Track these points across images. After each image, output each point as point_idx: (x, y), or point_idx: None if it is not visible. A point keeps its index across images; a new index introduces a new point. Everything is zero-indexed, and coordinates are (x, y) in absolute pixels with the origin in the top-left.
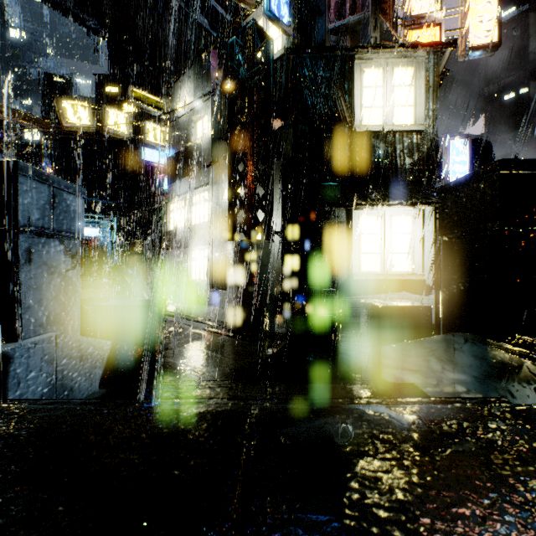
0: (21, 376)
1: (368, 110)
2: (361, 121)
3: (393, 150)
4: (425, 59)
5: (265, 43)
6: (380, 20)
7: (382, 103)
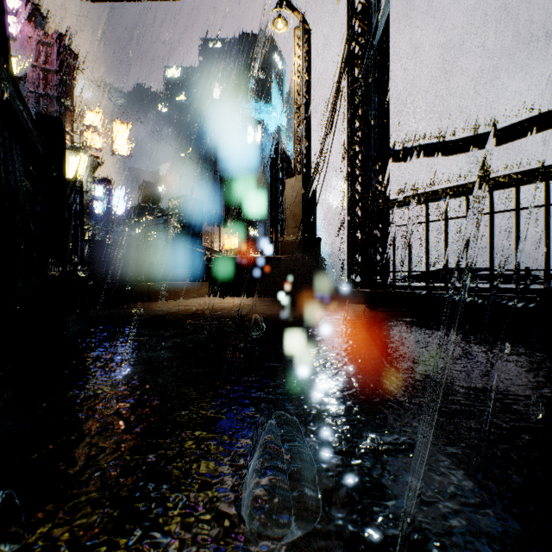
0: None
1: None
2: None
3: None
4: (86, 158)
5: None
6: None
7: None
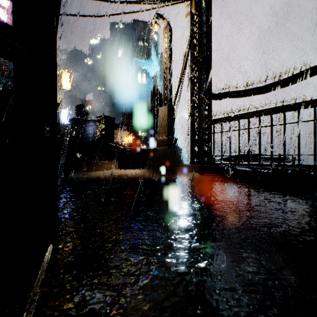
0: None
1: None
2: None
3: None
4: None
5: None
6: None
7: None
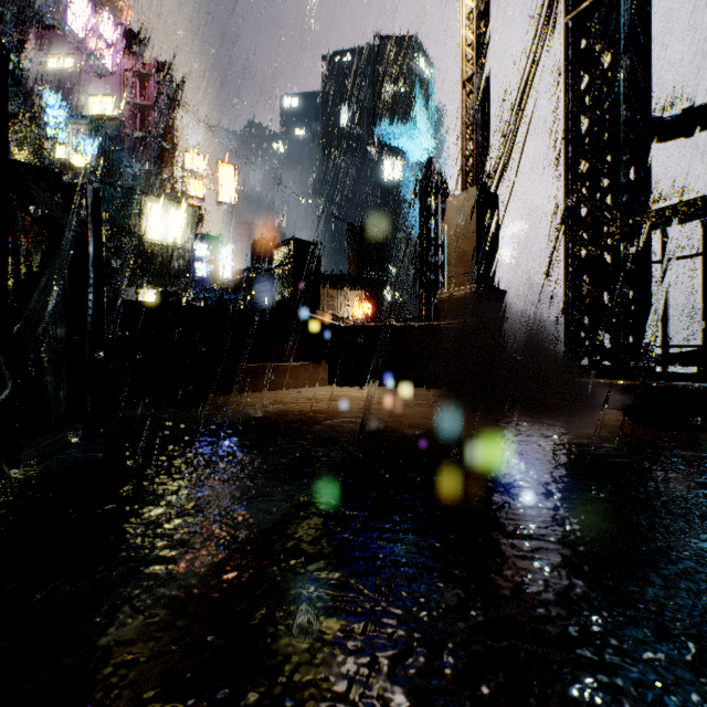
0: None
1: (152, 229)
2: (147, 234)
3: (168, 256)
4: (187, 209)
5: (74, 172)
6: (161, 174)
7: (161, 227)
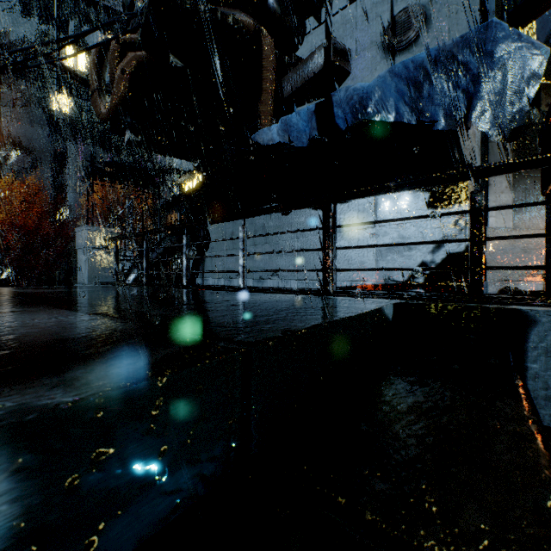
0: (548, 347)
1: None
2: None
3: None
4: None
5: None
6: None
7: None
